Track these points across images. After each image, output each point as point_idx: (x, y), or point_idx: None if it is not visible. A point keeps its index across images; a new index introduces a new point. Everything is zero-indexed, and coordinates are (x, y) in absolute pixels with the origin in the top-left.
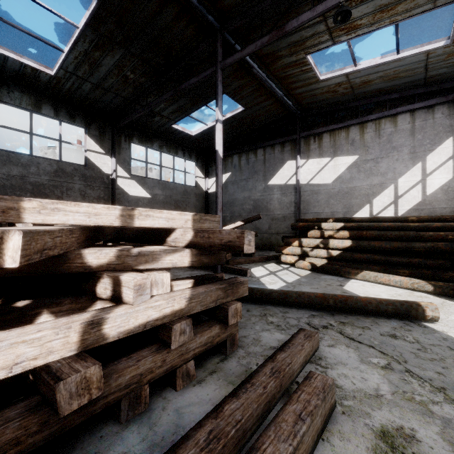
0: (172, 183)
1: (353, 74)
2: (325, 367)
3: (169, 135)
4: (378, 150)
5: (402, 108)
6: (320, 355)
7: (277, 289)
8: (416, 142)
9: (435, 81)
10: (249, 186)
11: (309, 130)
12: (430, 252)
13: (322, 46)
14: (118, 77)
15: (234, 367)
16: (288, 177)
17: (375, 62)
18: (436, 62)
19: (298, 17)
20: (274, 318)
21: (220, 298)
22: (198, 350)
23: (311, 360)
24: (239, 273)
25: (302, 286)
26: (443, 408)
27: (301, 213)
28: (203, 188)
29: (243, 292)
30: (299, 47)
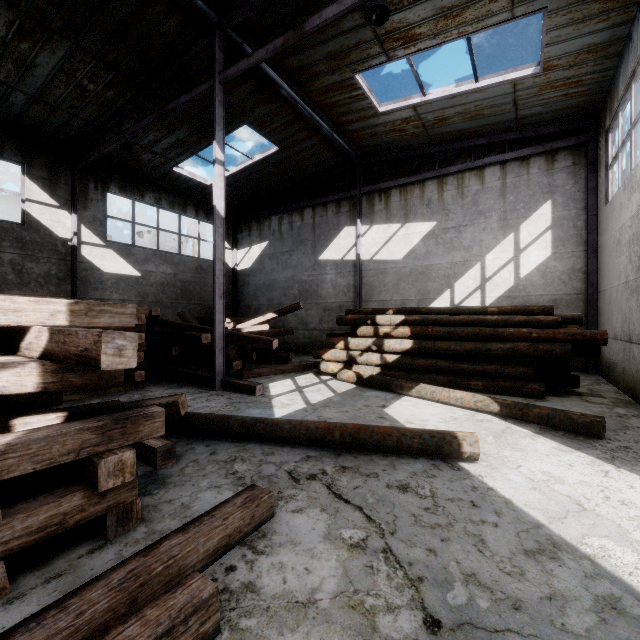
0: (178, 255)
1: (423, 106)
2: (260, 553)
3: (171, 182)
4: (461, 215)
5: (490, 158)
6: (267, 530)
7: (287, 414)
8: (507, 206)
9: (529, 124)
10: (293, 262)
11: (373, 185)
12: (510, 357)
13: (373, 62)
14: (69, 87)
15: (102, 564)
16: (345, 250)
17: (449, 92)
18: (527, 96)
19: (321, 11)
20: (244, 464)
21: (89, 445)
22: (21, 541)
23: (246, 540)
24: (246, 390)
25: (326, 410)
26: (397, 619)
27: (363, 302)
28: (229, 263)
29: (153, 431)
30: (342, 61)
